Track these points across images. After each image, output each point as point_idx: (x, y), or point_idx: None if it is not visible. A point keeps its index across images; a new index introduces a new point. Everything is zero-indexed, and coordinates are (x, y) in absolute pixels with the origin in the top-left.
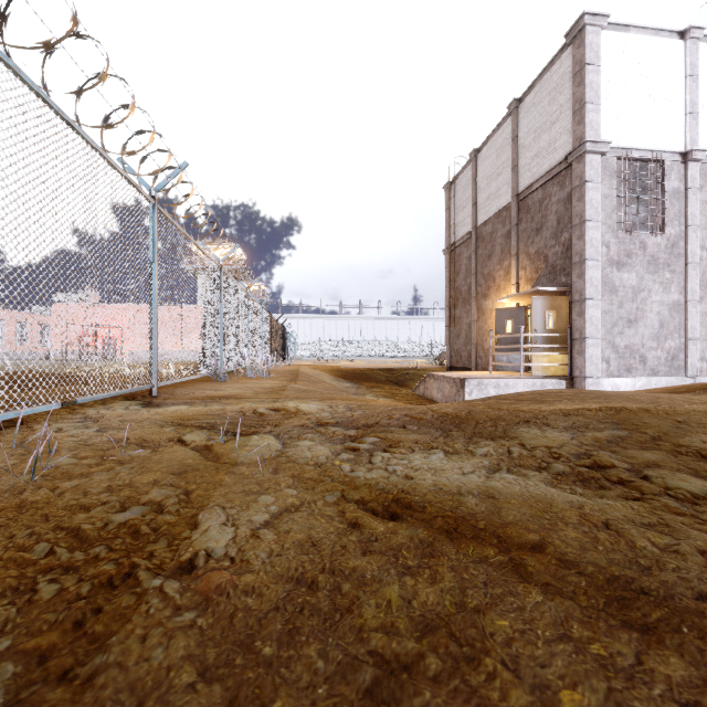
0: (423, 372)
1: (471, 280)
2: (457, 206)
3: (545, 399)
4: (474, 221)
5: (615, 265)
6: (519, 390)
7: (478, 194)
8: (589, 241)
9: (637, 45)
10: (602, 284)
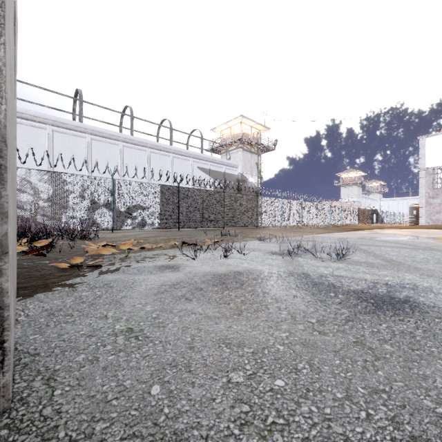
0: None
1: None
2: None
3: None
4: None
5: (431, 198)
6: None
7: None
8: (420, 193)
9: (440, 138)
10: (426, 203)
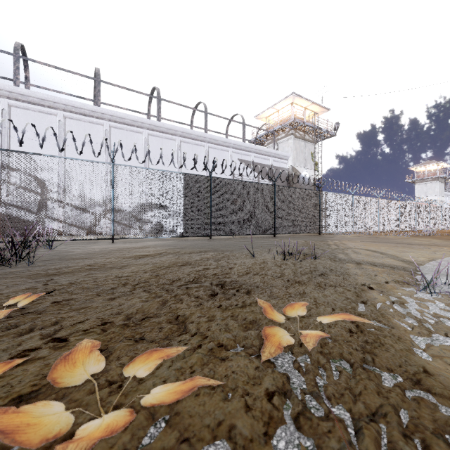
0: None
1: None
2: None
3: None
4: None
5: None
6: None
7: None
8: None
9: None
10: None
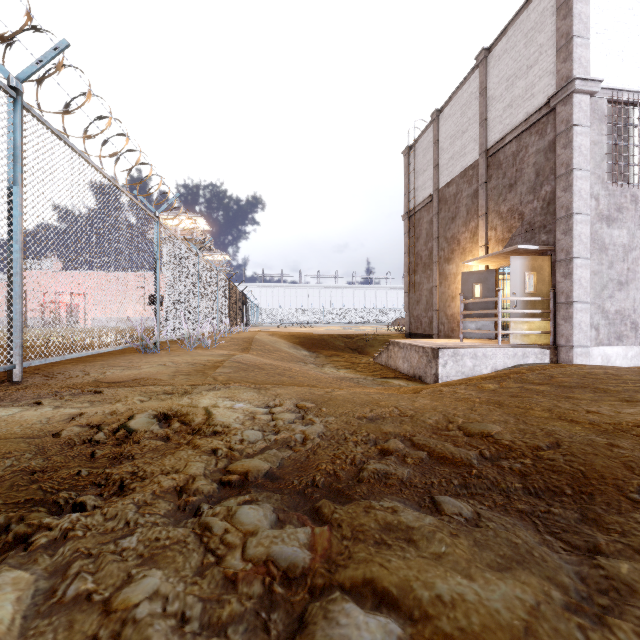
0: (382, 339)
1: (432, 244)
2: (417, 170)
3: (602, 388)
4: (436, 183)
5: (605, 220)
6: (499, 361)
7: (441, 156)
8: (577, 192)
9: None
10: (591, 241)
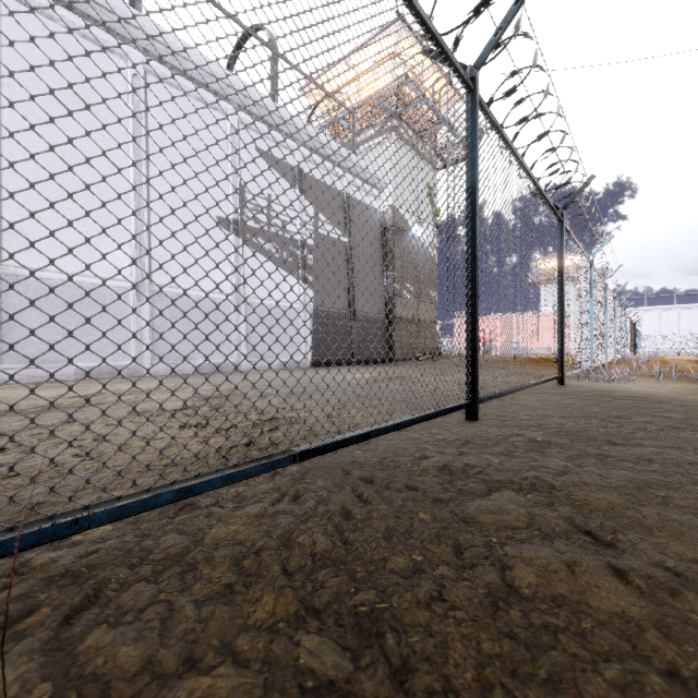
0: None
1: None
2: None
3: None
4: None
5: None
6: None
7: None
8: None
9: None
10: None
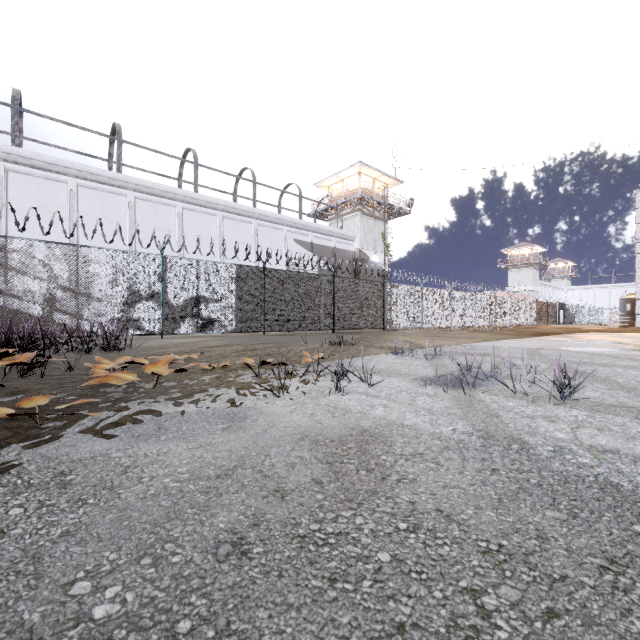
0: None
1: None
2: None
3: None
4: None
5: None
6: None
7: None
8: (637, 277)
9: None
10: None
